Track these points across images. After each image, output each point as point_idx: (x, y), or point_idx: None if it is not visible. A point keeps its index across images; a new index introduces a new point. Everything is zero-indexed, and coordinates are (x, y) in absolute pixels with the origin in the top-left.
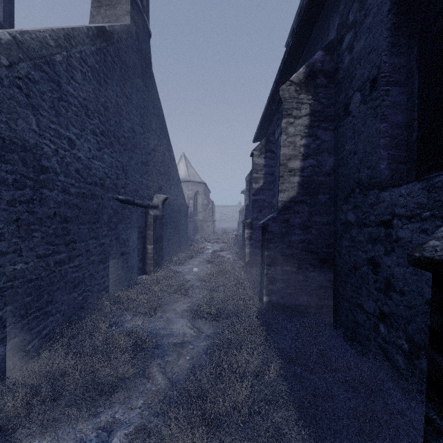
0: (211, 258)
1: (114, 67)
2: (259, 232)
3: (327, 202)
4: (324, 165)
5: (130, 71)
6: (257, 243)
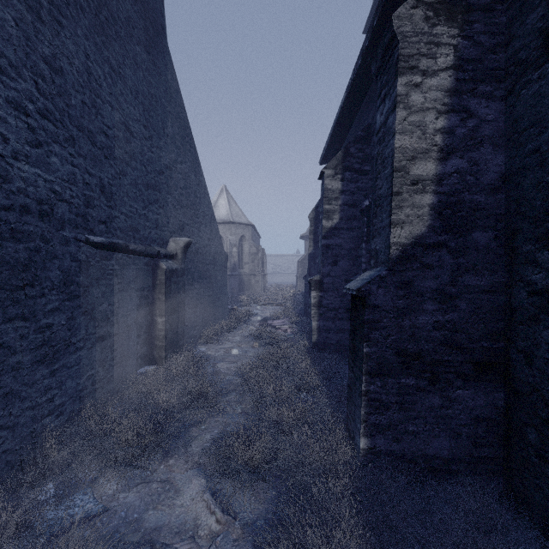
0: (259, 332)
1: (80, 2)
2: (334, 295)
3: (491, 246)
4: (485, 169)
5: (120, 27)
6: (329, 313)
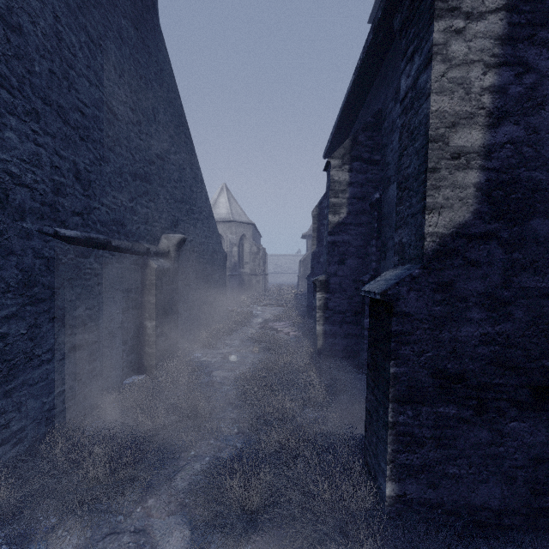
0: (260, 335)
1: None
2: (341, 297)
3: None
4: (547, 138)
5: None
6: (336, 317)
